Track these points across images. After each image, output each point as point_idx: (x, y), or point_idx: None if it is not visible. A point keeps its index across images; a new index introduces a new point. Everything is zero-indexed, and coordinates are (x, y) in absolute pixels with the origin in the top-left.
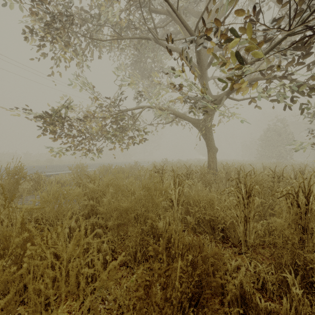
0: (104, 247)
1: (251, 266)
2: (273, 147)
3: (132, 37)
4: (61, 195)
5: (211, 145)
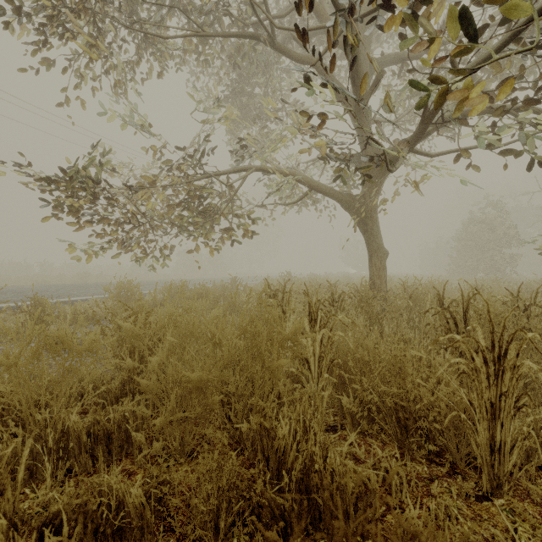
0: (132, 498)
1: (520, 541)
2: (480, 252)
3: (223, 33)
4: (81, 341)
5: (376, 246)
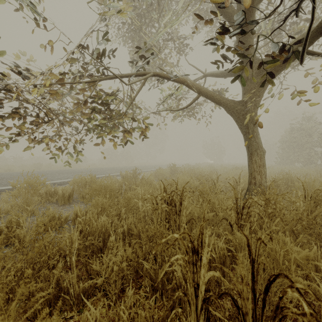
0: None
1: None
2: (299, 150)
3: None
4: None
5: (256, 145)
